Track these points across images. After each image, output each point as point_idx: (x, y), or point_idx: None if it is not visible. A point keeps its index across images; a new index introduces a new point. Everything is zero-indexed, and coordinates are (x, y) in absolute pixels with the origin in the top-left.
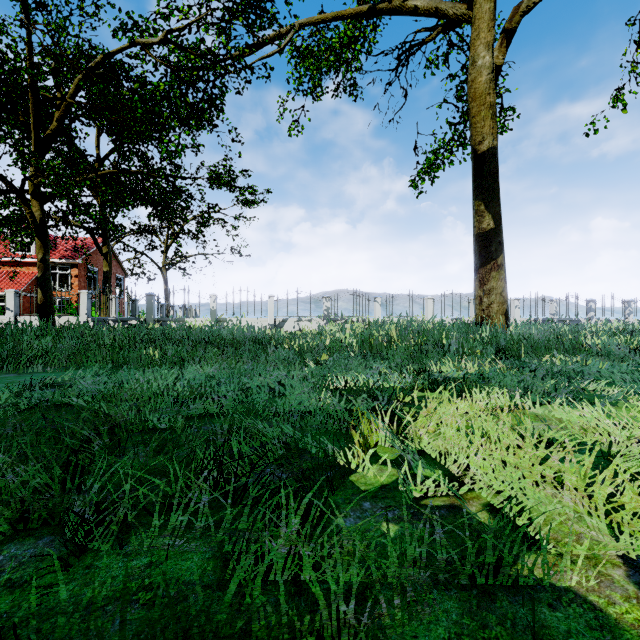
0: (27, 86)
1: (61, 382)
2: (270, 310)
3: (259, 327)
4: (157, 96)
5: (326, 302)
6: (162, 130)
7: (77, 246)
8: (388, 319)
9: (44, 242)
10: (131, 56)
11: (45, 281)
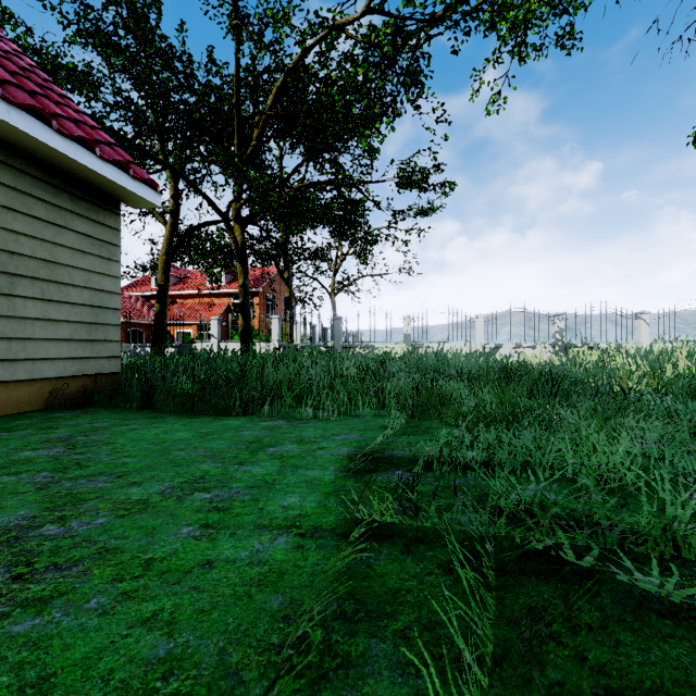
0: (231, 110)
1: (379, 448)
2: (478, 334)
3: (469, 355)
4: (358, 81)
5: (558, 322)
6: (351, 131)
7: (258, 275)
8: (661, 345)
9: (244, 267)
10: (321, 54)
11: (245, 306)
